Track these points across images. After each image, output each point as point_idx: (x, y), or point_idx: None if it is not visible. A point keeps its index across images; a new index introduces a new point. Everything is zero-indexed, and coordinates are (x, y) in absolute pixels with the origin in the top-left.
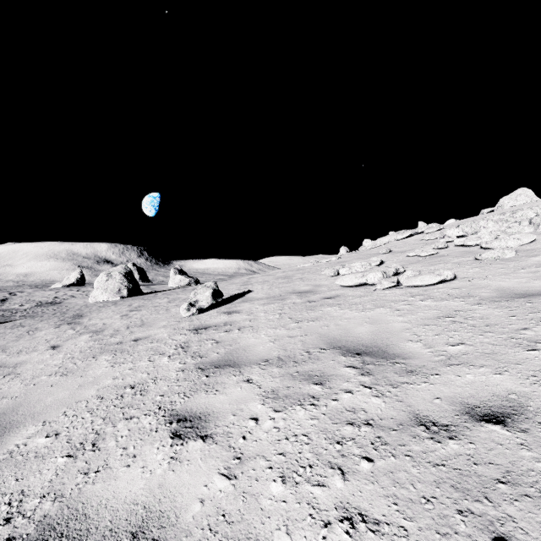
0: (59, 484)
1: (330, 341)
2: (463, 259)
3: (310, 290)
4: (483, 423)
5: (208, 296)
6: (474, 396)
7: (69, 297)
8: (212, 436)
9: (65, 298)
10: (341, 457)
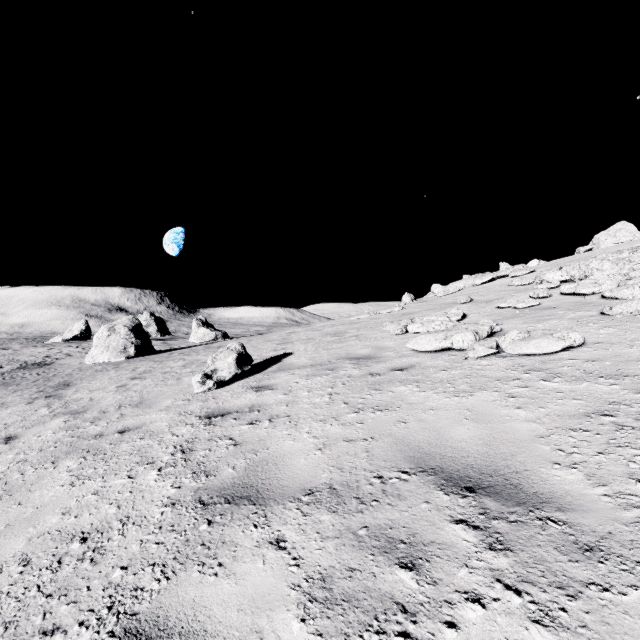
0: None
1: (414, 455)
2: (583, 314)
3: (371, 355)
4: None
5: (231, 363)
6: None
7: (64, 355)
8: None
9: (58, 358)
10: None
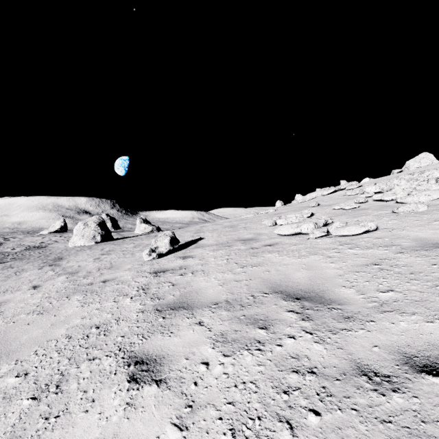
0: (21, 430)
1: (271, 286)
2: (382, 212)
3: (253, 238)
4: (423, 374)
5: (166, 243)
6: (411, 345)
7: (53, 242)
8: (166, 381)
9: (49, 243)
10: (289, 409)
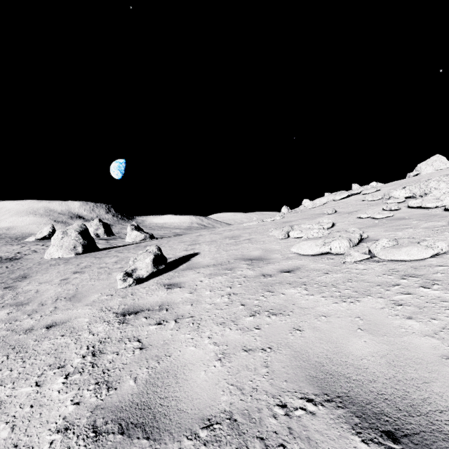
0: None
1: (316, 376)
2: (434, 224)
3: (262, 256)
4: None
5: (148, 263)
6: None
7: (31, 252)
8: None
9: (26, 254)
10: None
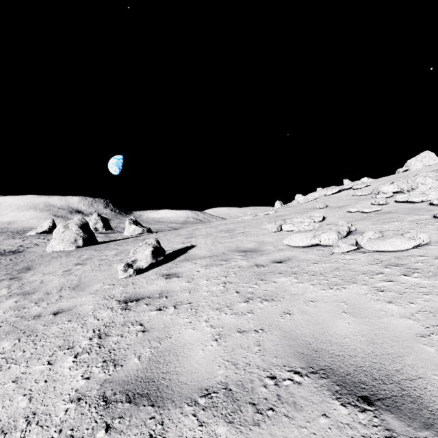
0: None
1: (303, 352)
2: (419, 217)
3: (255, 248)
4: None
5: (148, 255)
6: None
7: (33, 245)
8: None
9: (28, 247)
10: None
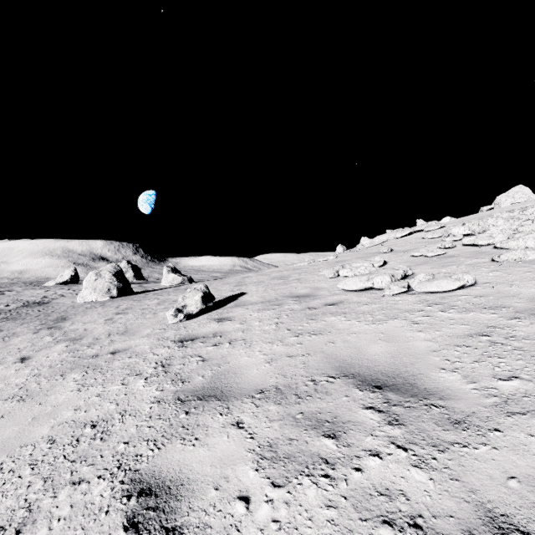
0: None
1: (339, 365)
2: (478, 261)
3: (309, 294)
4: None
5: (197, 300)
6: None
7: (59, 296)
8: (182, 531)
9: (54, 298)
10: None
